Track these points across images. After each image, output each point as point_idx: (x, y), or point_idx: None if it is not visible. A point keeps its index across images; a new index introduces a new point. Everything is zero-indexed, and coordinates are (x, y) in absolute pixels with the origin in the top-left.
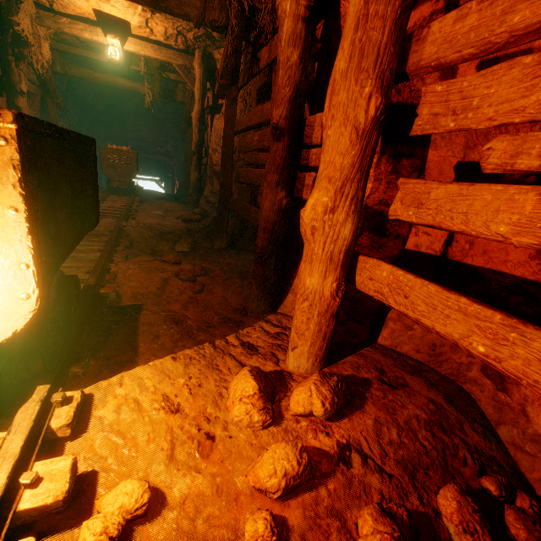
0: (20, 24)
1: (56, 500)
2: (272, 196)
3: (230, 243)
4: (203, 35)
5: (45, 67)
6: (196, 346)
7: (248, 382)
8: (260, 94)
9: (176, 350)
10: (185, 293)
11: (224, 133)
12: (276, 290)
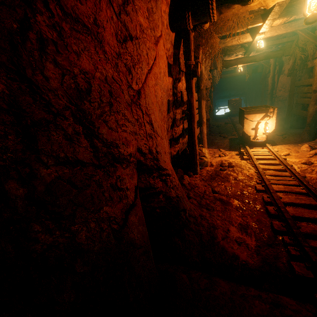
0: (214, 73)
1: (277, 151)
2: (312, 107)
3: (291, 126)
4: (276, 48)
5: (218, 82)
6: (289, 144)
7: (306, 145)
8: (307, 70)
9: (285, 144)
10: (280, 138)
11: (290, 88)
12: (314, 134)
